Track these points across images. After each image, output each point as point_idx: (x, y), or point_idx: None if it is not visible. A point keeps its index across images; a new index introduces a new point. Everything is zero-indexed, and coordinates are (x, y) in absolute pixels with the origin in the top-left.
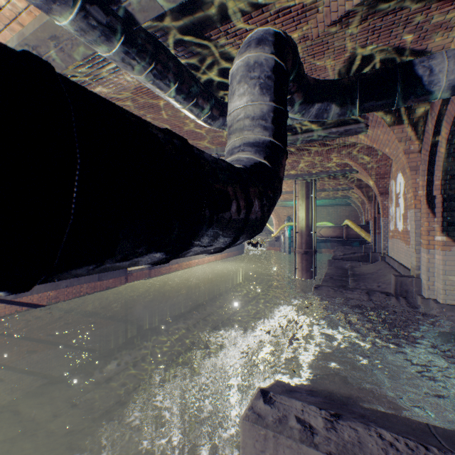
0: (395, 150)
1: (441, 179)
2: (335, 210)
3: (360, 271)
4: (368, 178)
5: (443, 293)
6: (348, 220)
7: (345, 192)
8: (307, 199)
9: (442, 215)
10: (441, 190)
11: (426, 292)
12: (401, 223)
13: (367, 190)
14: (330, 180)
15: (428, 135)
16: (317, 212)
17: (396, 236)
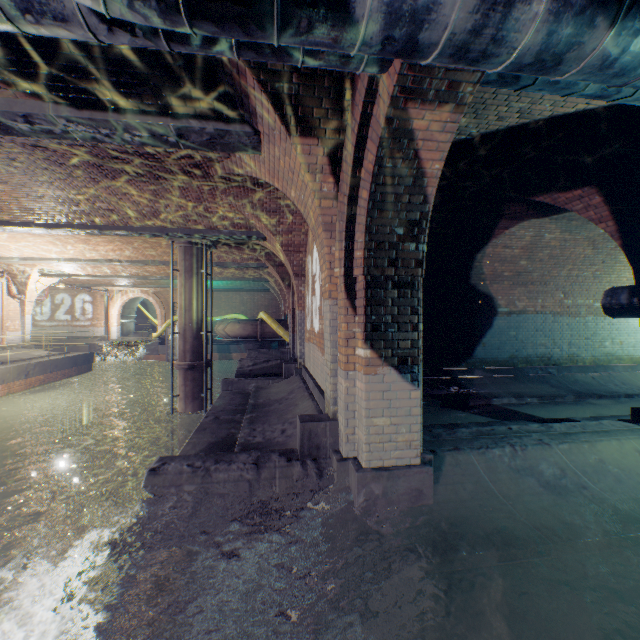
0: (303, 191)
1: (365, 248)
2: (253, 297)
3: (267, 396)
4: (280, 250)
5: (368, 450)
6: (264, 312)
7: (260, 271)
8: (195, 276)
9: (366, 312)
10: (365, 268)
11: (345, 447)
12: (318, 321)
13: (284, 271)
14: (234, 249)
15: (347, 165)
16: (228, 299)
17: (313, 339)
